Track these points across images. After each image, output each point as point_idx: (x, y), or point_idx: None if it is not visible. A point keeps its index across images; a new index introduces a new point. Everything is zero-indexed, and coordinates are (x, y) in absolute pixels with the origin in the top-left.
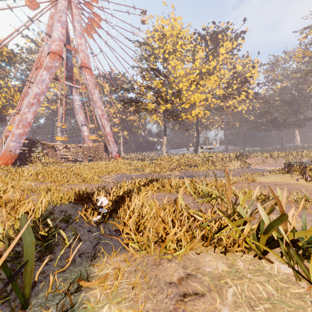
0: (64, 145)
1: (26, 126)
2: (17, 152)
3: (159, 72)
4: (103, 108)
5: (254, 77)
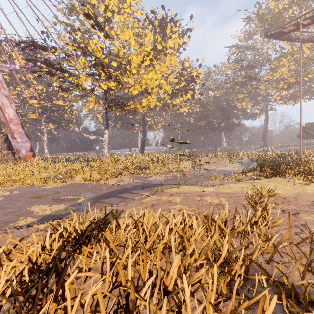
0: None
1: None
2: None
3: (98, 24)
4: None
5: (200, 77)
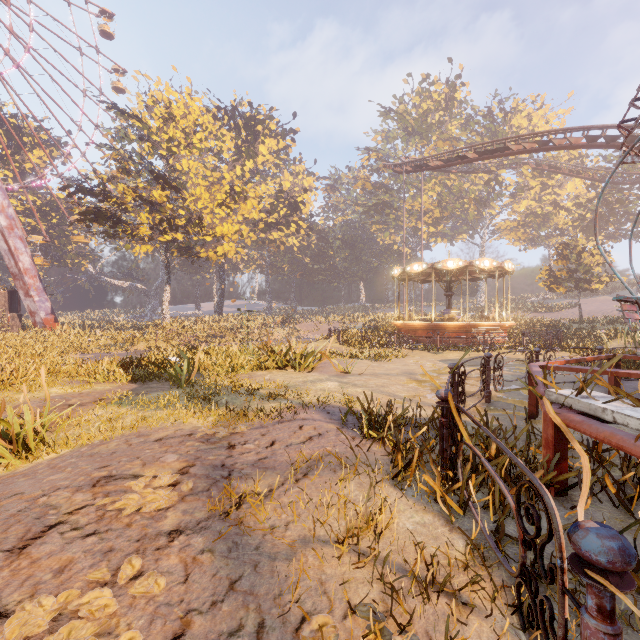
0: None
1: None
2: None
3: (166, 182)
4: (11, 213)
5: (307, 205)
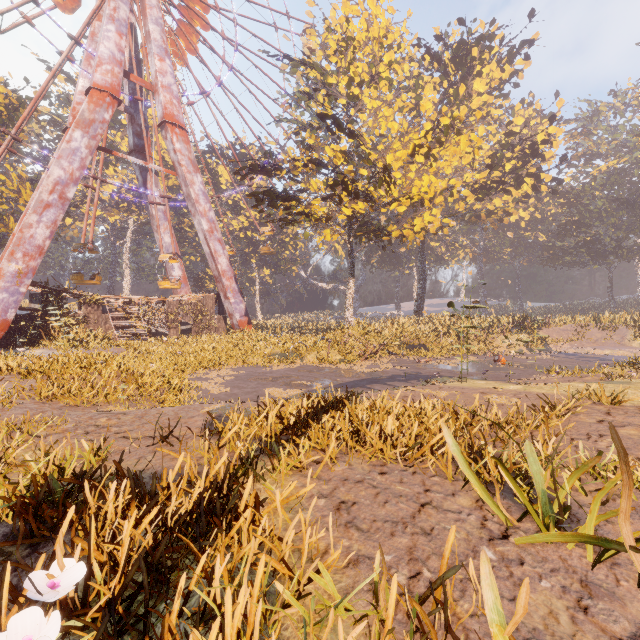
0: (128, 299)
1: (31, 254)
2: (11, 316)
3: (338, 123)
4: (212, 217)
5: (555, 143)
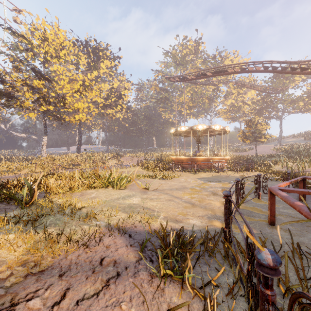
0: None
1: None
2: None
3: (41, 75)
4: None
5: (126, 96)
